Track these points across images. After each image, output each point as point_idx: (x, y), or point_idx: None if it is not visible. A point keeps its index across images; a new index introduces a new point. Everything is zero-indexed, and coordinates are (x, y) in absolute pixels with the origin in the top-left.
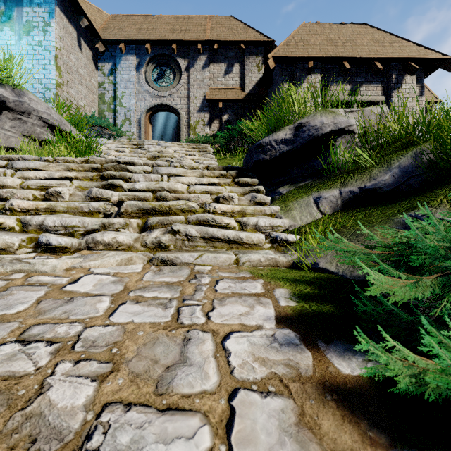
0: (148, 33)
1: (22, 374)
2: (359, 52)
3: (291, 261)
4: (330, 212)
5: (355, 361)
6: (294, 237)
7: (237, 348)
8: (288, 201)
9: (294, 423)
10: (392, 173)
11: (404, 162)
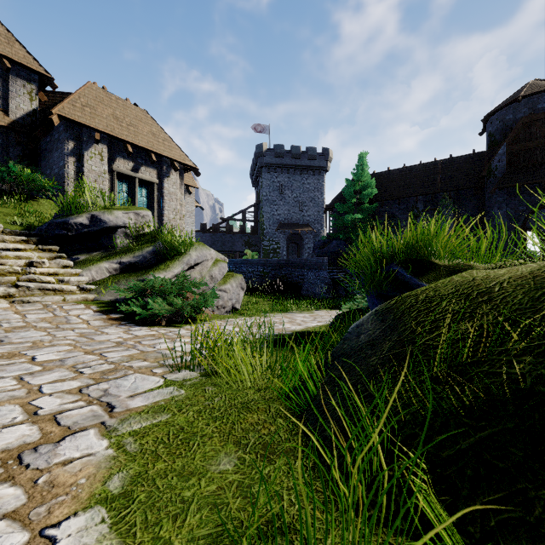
0: None
1: (23, 325)
2: (140, 140)
3: (94, 298)
4: (114, 273)
5: (118, 315)
6: (94, 287)
7: (84, 317)
8: (87, 266)
9: (103, 322)
10: (143, 256)
11: (148, 251)
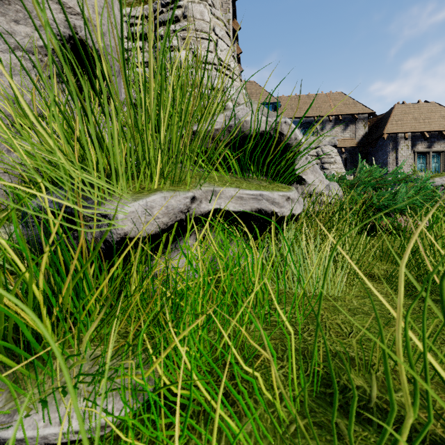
0: (298, 111)
1: None
2: (433, 127)
3: None
4: None
5: None
6: None
7: None
8: None
9: None
10: None
11: None
